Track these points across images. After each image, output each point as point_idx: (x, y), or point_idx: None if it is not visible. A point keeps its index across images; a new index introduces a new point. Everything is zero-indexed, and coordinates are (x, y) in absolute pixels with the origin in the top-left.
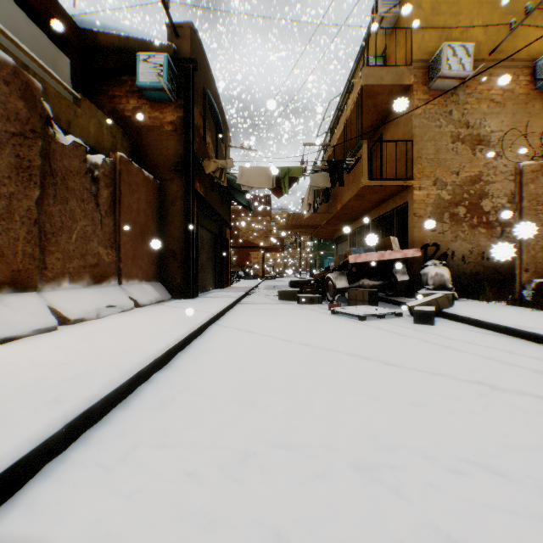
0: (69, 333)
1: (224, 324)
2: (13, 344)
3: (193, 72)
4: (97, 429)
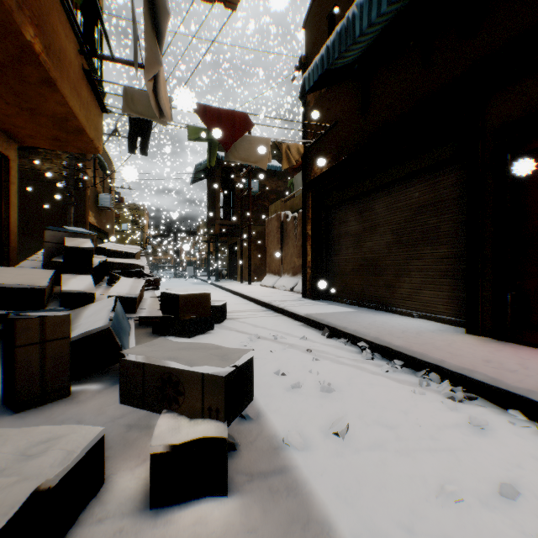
0: (264, 287)
1: (234, 296)
2: (264, 286)
3: (306, 65)
4: (223, 290)
